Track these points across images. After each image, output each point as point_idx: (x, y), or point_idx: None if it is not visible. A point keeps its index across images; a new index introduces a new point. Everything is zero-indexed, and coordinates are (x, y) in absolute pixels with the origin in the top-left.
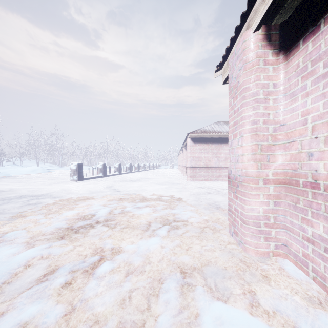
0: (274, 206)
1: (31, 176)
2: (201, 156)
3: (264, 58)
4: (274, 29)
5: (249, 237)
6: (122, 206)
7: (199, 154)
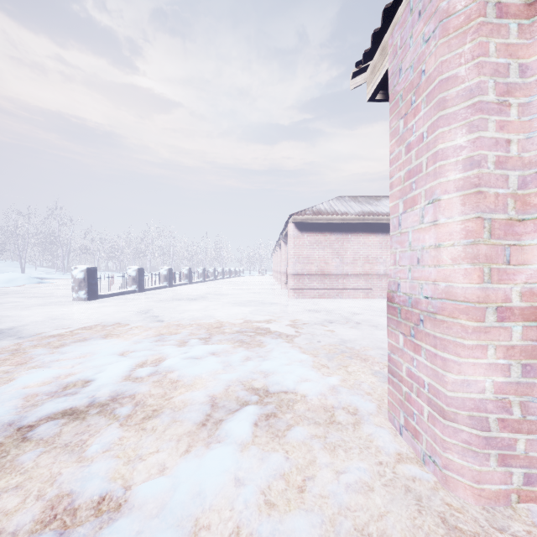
0: (524, 375)
1: (2, 290)
2: (312, 255)
3: None
4: None
5: (459, 454)
6: (160, 356)
7: (309, 251)
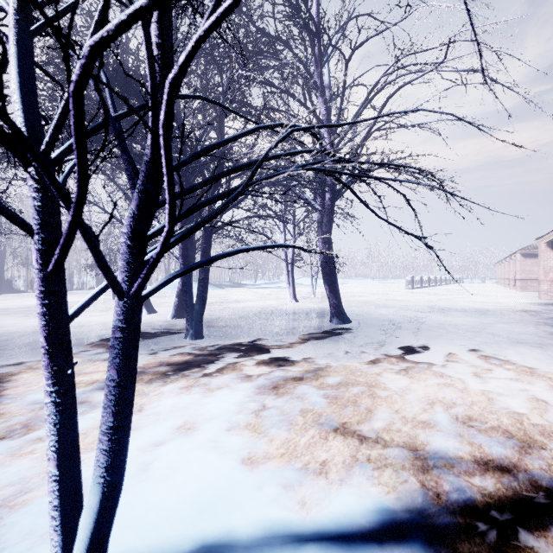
0: (550, 287)
1: (348, 286)
2: (532, 270)
3: (546, 250)
4: (550, 243)
5: (542, 295)
6: (482, 295)
7: (530, 268)
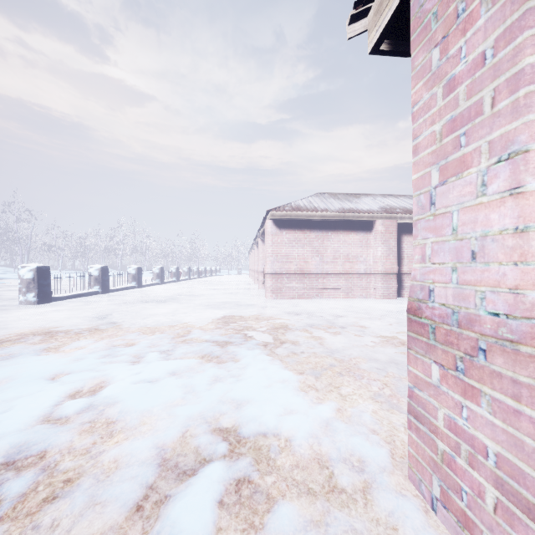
0: None
1: None
2: (291, 253)
3: None
4: None
5: None
6: (103, 380)
7: (288, 250)
